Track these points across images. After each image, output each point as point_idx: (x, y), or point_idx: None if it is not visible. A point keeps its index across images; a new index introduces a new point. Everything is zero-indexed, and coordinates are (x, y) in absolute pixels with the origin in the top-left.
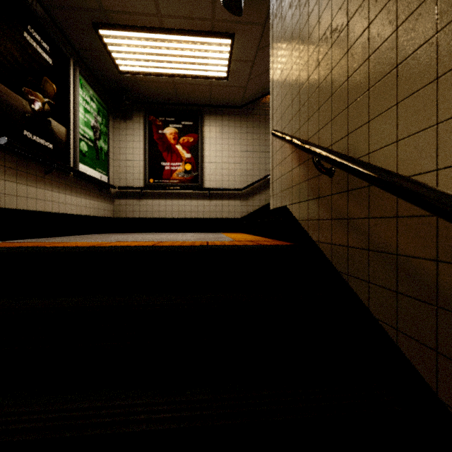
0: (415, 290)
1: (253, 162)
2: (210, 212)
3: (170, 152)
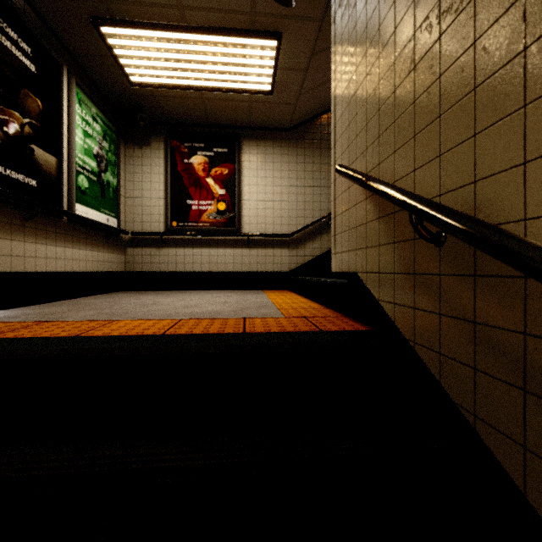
0: None
1: (305, 200)
2: (249, 263)
3: (199, 188)
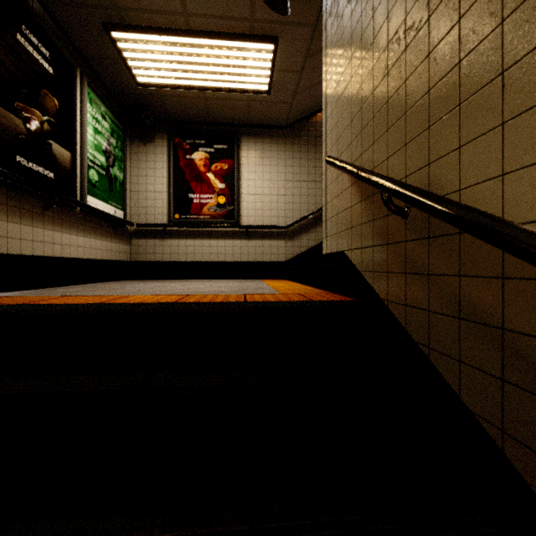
0: (532, 381)
1: (301, 194)
2: (248, 254)
3: (200, 182)
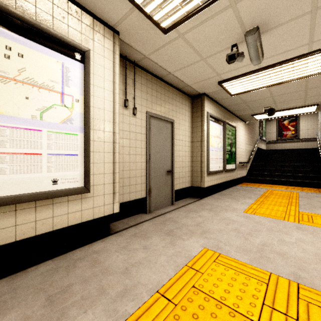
0: None
1: None
2: (302, 146)
3: (286, 129)
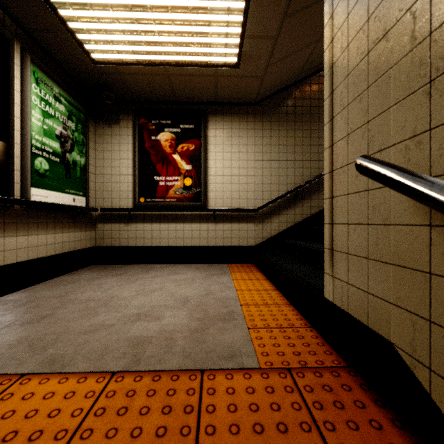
0: None
1: (271, 174)
2: (215, 238)
3: (165, 164)
